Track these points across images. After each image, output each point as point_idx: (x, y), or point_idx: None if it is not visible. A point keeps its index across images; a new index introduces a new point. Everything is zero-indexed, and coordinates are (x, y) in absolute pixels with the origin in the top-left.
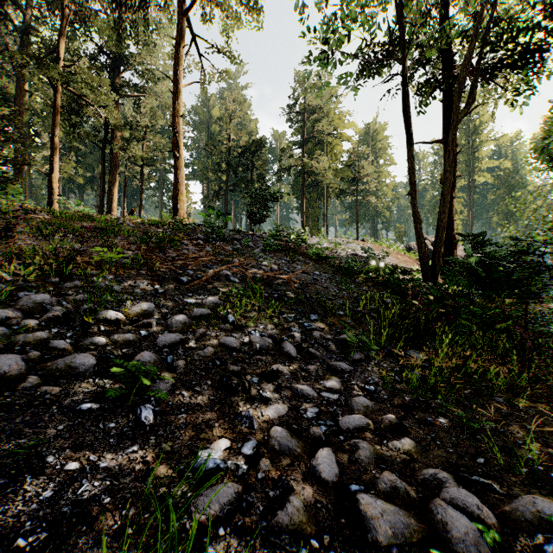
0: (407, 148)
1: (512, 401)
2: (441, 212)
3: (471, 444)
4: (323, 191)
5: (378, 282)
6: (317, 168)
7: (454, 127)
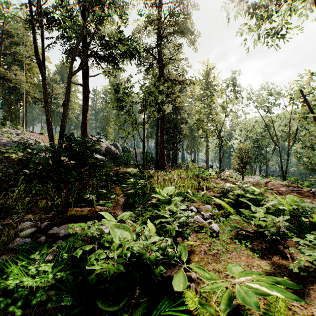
0: (42, 80)
1: (24, 216)
2: (62, 121)
3: None
4: (23, 96)
5: (19, 160)
6: (12, 77)
7: (69, 77)
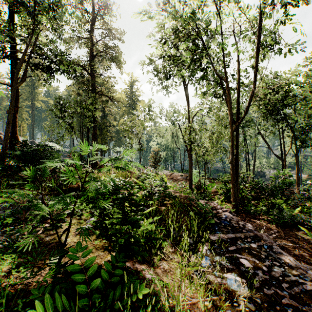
0: None
1: None
2: (7, 127)
3: (9, 206)
4: None
5: None
6: None
7: (15, 89)
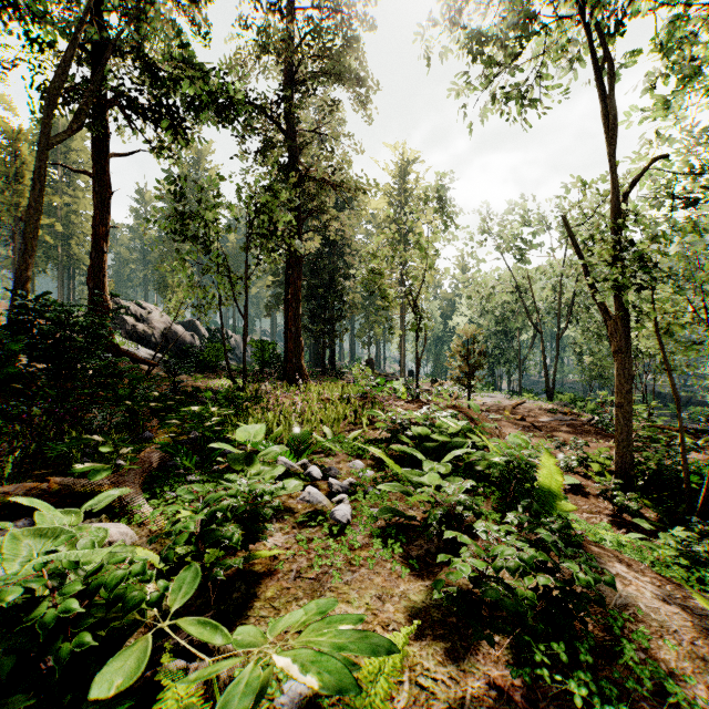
0: None
1: None
2: (23, 262)
3: None
4: None
5: None
6: None
7: (44, 152)
